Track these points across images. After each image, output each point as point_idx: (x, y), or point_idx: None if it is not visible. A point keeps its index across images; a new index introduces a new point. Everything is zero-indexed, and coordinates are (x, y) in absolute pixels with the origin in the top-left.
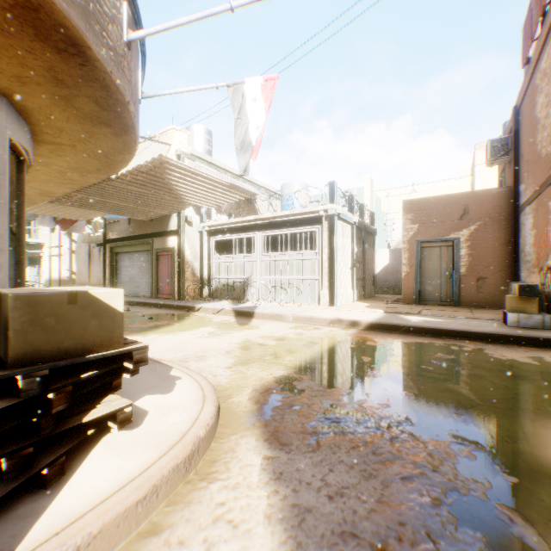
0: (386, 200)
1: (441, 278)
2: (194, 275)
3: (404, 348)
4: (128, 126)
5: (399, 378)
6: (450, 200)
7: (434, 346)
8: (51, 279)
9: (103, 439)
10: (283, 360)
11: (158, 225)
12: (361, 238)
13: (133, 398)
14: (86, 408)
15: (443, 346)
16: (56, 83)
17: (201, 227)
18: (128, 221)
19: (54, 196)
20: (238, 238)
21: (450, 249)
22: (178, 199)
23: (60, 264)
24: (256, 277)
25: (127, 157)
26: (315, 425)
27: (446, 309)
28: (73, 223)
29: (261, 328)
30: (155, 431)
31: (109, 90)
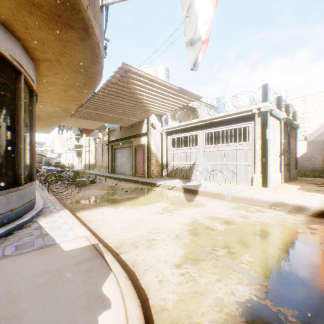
0: (295, 106)
1: None
2: (157, 162)
3: None
4: (86, 25)
5: None
6: None
7: None
8: (85, 164)
9: None
10: (240, 260)
11: (136, 130)
12: (286, 131)
13: None
14: None
15: None
16: None
17: (161, 130)
18: (120, 129)
19: (70, 112)
20: (186, 137)
21: None
22: (143, 107)
23: (89, 156)
24: (199, 163)
25: (98, 67)
26: None
27: None
28: (91, 132)
29: (206, 206)
30: None
31: None
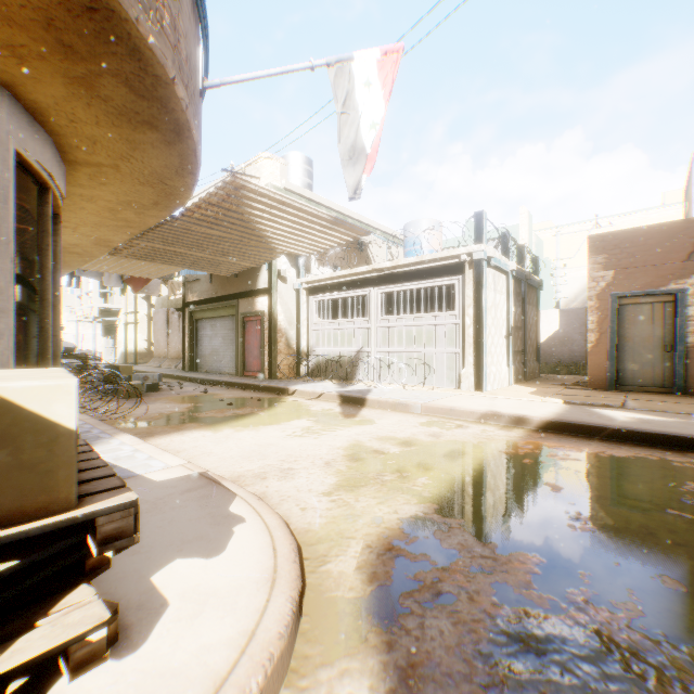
0: (549, 242)
1: (652, 351)
2: (288, 347)
3: (617, 468)
4: (181, 127)
5: (632, 536)
6: (669, 231)
7: (671, 467)
8: (126, 351)
9: (58, 683)
10: (414, 483)
11: (245, 282)
12: (520, 293)
13: (154, 562)
14: (12, 629)
15: (689, 468)
16: (64, 54)
17: (297, 284)
18: (210, 279)
19: (112, 246)
20: (347, 298)
21: (669, 306)
22: (264, 243)
23: (136, 334)
24: (370, 350)
25: (189, 180)
26: (492, 656)
27: (665, 400)
28: (145, 283)
29: (377, 423)
30: (163, 669)
31: (141, 59)
